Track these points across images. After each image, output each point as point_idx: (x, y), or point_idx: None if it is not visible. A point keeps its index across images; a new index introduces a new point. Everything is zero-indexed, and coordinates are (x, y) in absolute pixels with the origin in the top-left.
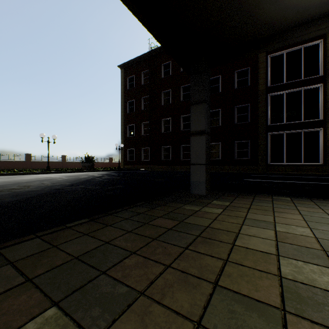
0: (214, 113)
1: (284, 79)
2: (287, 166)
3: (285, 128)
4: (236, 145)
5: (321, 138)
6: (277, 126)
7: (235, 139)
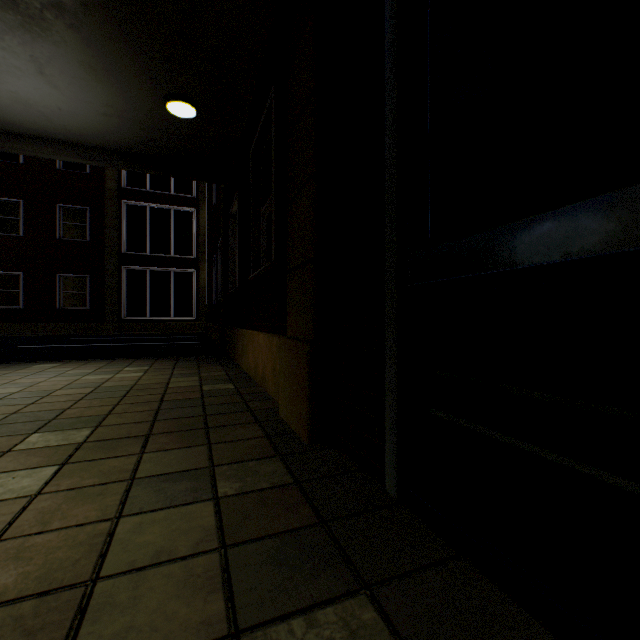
0: (5, 206)
1: (148, 185)
2: (152, 323)
3: (149, 263)
4: (61, 281)
5: (195, 283)
6: (138, 257)
7: (60, 268)
